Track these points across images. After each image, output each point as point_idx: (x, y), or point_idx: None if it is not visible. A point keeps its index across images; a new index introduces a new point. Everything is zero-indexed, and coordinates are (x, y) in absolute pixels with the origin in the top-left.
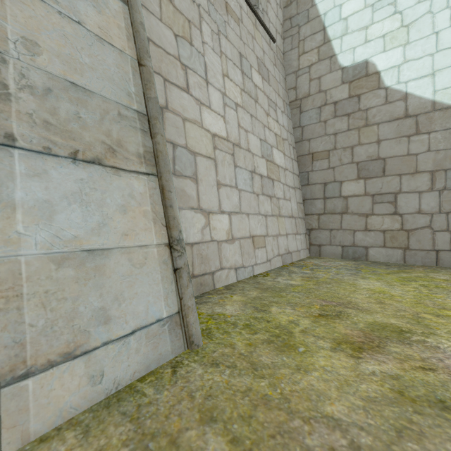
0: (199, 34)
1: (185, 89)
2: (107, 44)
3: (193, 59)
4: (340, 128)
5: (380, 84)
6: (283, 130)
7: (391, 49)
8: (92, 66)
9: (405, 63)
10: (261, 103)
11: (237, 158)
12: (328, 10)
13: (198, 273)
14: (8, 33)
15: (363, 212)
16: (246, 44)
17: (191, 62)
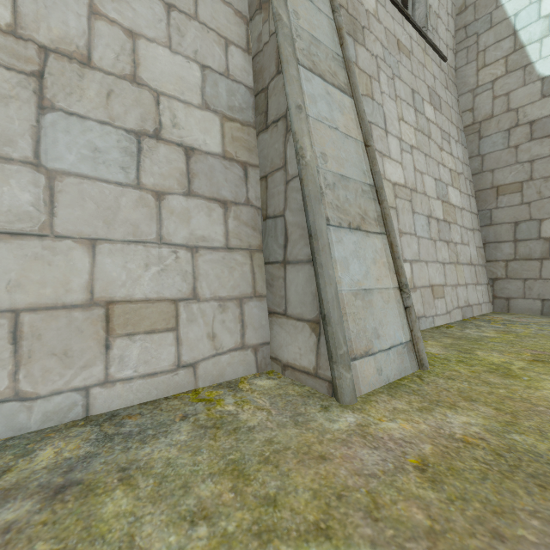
0: (377, 86)
1: None
2: (349, 138)
3: (374, 113)
4: (539, 153)
5: None
6: (458, 162)
7: None
8: (346, 158)
9: None
10: (434, 138)
11: (414, 204)
12: (520, 10)
13: None
14: (316, 153)
15: None
16: (417, 76)
17: (373, 117)
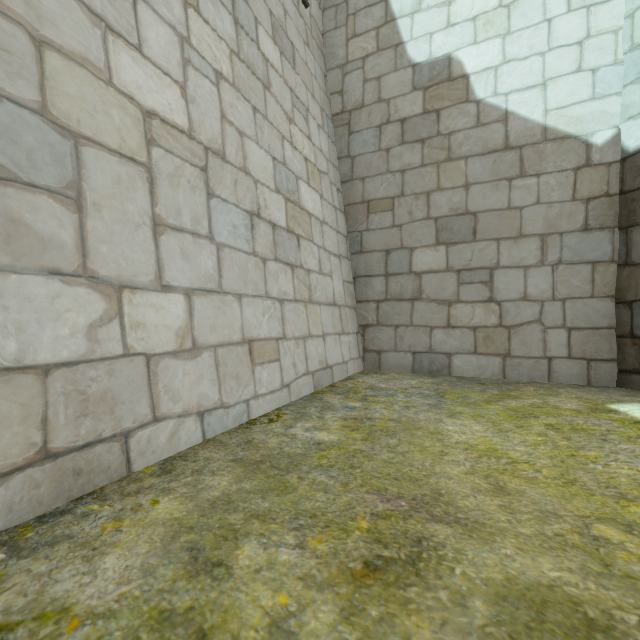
0: None
1: None
2: None
3: None
4: (410, 162)
5: (470, 94)
6: (321, 156)
7: (485, 41)
8: None
9: (505, 63)
10: (276, 94)
11: (214, 180)
12: None
13: (67, 443)
14: None
15: (444, 298)
16: None
17: None
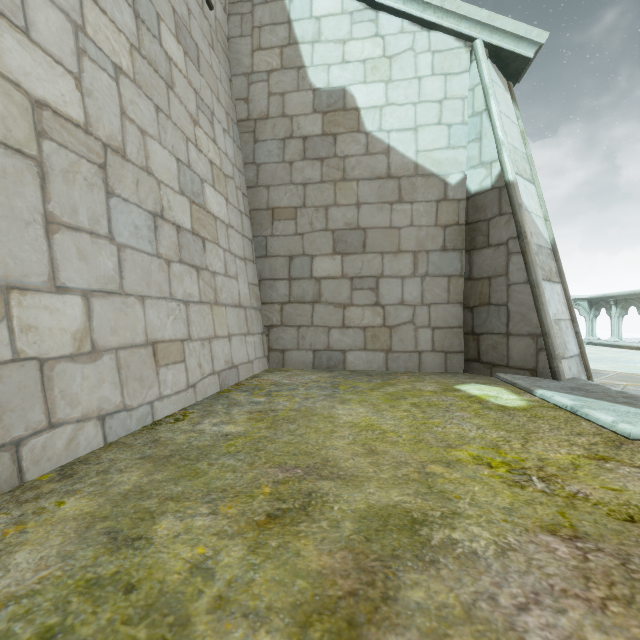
0: None
1: None
2: None
3: None
4: (311, 177)
5: (361, 126)
6: (226, 160)
7: (372, 82)
8: None
9: (388, 105)
10: (180, 95)
11: (114, 178)
12: None
13: None
14: None
15: (340, 301)
16: None
17: None
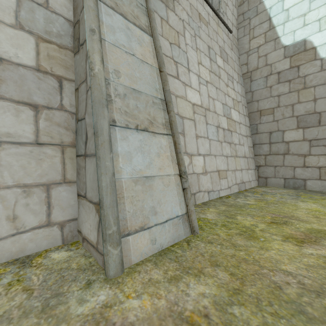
0: (183, 39)
1: (176, 77)
2: (145, 63)
3: (180, 56)
4: (283, 91)
5: (316, 56)
6: (238, 95)
7: (325, 29)
8: (140, 77)
9: None
10: (222, 78)
11: (207, 118)
12: (272, 5)
13: None
14: (109, 69)
15: (301, 153)
16: (212, 38)
17: (179, 59)
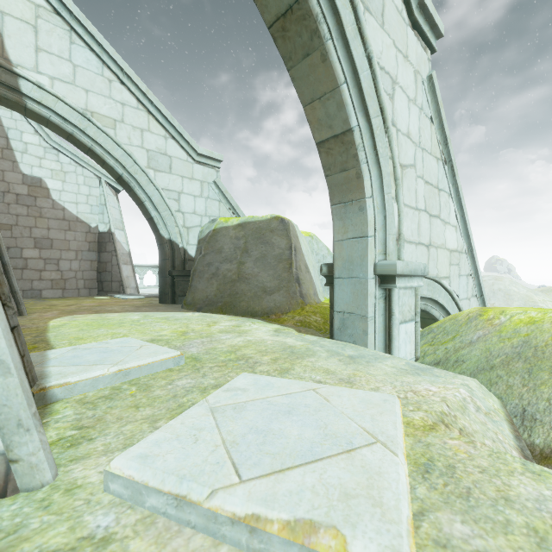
0: None
1: None
2: None
3: None
4: (22, 213)
5: (50, 196)
6: None
7: (56, 180)
8: None
9: (64, 191)
10: None
11: None
12: (11, 128)
13: None
14: None
15: (39, 269)
16: None
17: None
